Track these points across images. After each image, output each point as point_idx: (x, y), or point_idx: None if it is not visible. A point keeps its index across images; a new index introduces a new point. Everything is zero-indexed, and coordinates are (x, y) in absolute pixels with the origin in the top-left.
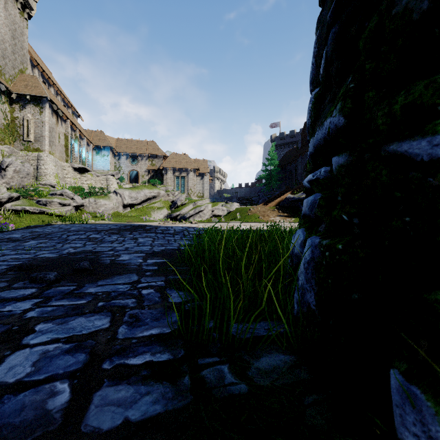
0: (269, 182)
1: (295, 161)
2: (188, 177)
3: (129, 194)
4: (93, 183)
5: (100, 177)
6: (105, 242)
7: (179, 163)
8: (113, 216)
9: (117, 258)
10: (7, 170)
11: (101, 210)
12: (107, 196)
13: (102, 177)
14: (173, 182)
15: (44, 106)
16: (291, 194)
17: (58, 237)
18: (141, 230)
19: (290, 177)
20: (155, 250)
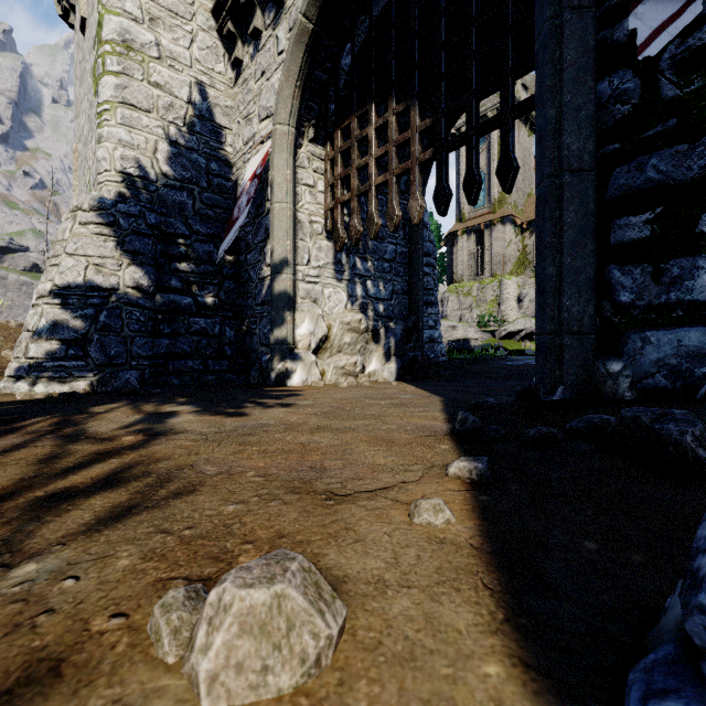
0: None
1: None
2: None
3: None
4: None
5: None
6: None
7: None
8: None
9: None
10: (524, 301)
11: None
12: None
13: None
14: None
15: None
16: None
17: None
18: None
19: None
20: None
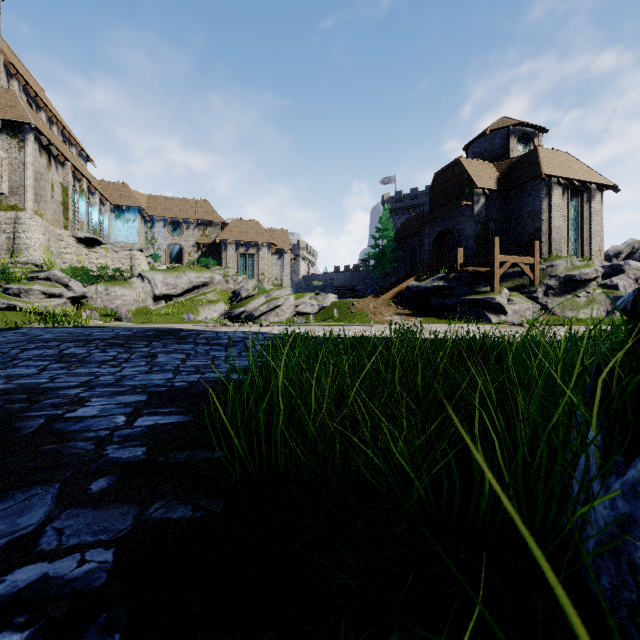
0: (381, 264)
1: (420, 233)
2: (259, 256)
3: (164, 279)
4: (109, 262)
5: (119, 253)
6: (89, 363)
7: (245, 234)
8: (135, 314)
9: (70, 412)
10: None
11: (116, 304)
12: (128, 282)
13: (124, 253)
14: (236, 263)
15: (25, 139)
16: (415, 281)
17: (0, 353)
18: (171, 339)
19: (412, 256)
20: (176, 384)
